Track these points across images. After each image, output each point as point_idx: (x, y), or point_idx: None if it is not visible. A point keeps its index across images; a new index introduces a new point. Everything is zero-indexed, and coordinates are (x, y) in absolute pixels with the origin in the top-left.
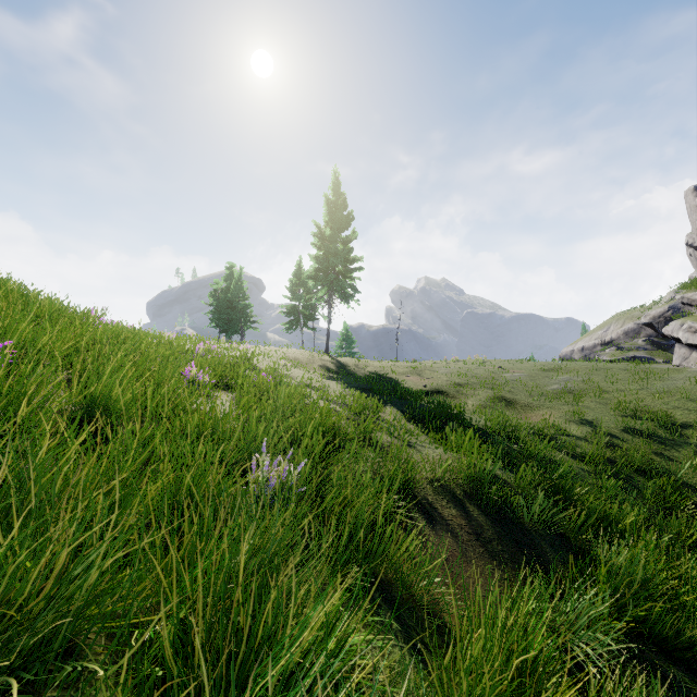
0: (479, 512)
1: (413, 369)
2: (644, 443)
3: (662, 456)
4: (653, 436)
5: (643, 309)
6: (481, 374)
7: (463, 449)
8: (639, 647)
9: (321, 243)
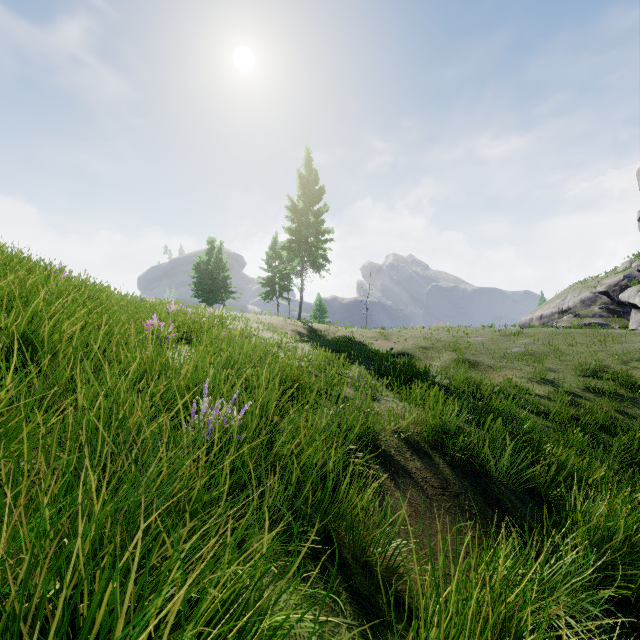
0: (445, 465)
1: (380, 334)
2: (606, 402)
3: (625, 414)
4: (615, 394)
5: (598, 279)
6: (446, 338)
7: (428, 402)
8: (626, 615)
9: (294, 216)
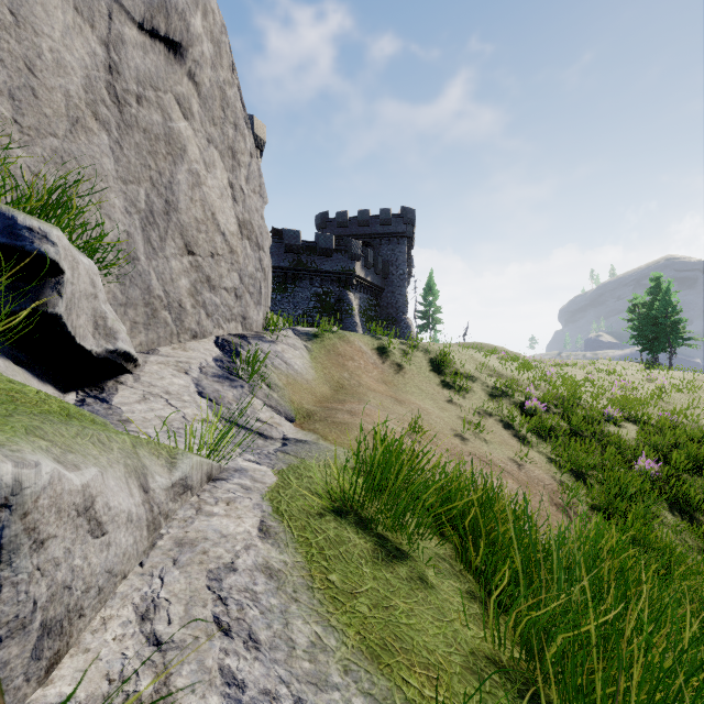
0: None
1: None
2: None
3: None
4: None
5: None
6: None
7: None
8: None
9: None
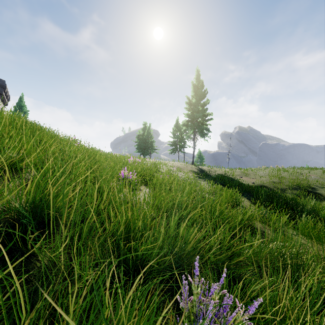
0: None
1: (242, 173)
2: None
3: None
4: None
5: None
6: (287, 176)
7: None
8: None
9: (190, 107)
